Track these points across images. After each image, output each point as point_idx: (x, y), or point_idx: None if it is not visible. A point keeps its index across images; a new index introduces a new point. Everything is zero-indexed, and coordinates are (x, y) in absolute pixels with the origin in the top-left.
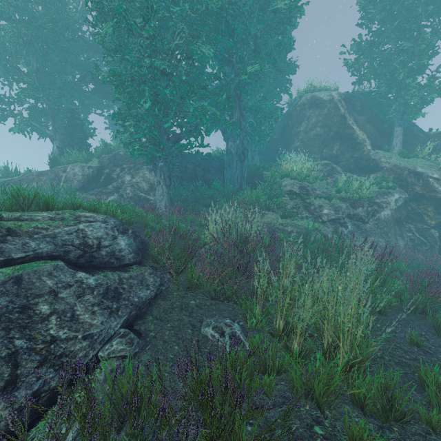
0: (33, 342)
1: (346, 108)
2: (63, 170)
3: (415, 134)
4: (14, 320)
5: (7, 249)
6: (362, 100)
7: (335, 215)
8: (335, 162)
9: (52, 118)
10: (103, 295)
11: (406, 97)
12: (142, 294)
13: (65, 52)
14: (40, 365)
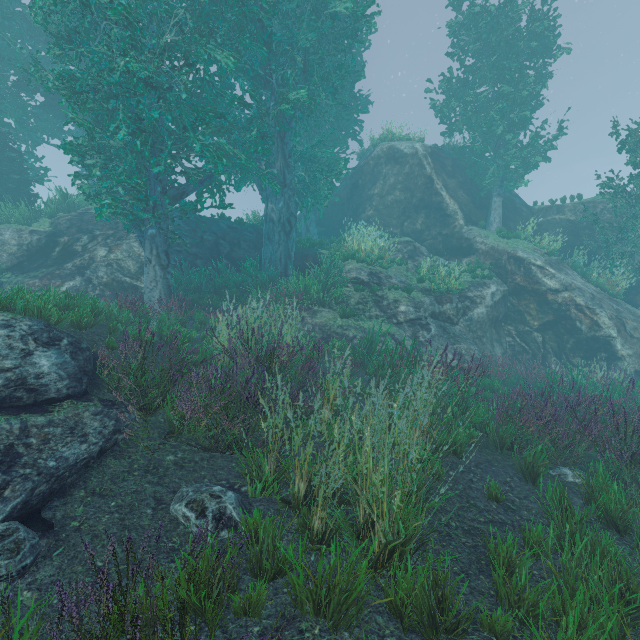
0: None
1: (434, 167)
2: None
3: (517, 207)
4: None
5: None
6: (454, 158)
7: (416, 313)
8: (419, 241)
9: None
10: None
11: (506, 158)
12: (69, 452)
13: None
14: None
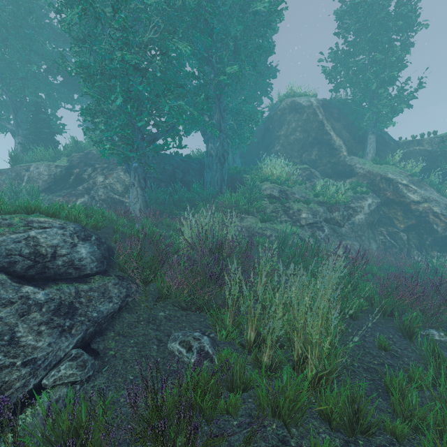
0: None
1: (324, 114)
2: (26, 169)
3: (386, 141)
4: None
5: None
6: (339, 108)
7: (313, 219)
8: (313, 167)
9: (14, 111)
10: (53, 311)
11: (379, 106)
12: (103, 308)
13: (28, 39)
14: None
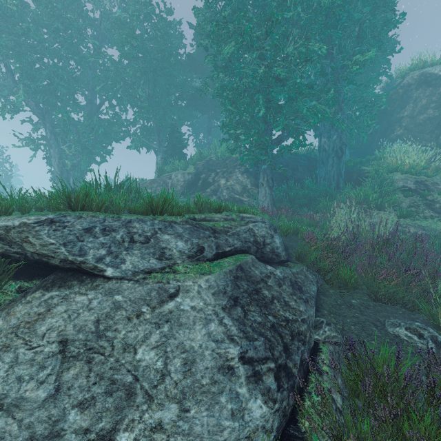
0: (277, 319)
1: None
2: (169, 177)
3: None
4: (257, 299)
5: (220, 244)
6: None
7: None
8: None
9: (157, 134)
10: (291, 286)
11: None
12: (313, 289)
13: (168, 76)
14: (292, 338)
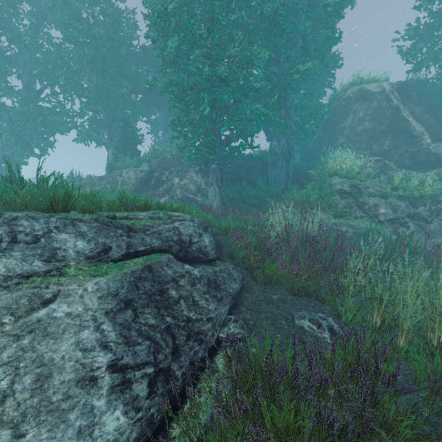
0: (176, 320)
1: (400, 99)
2: (119, 175)
3: None
4: (159, 301)
5: (133, 243)
6: (419, 89)
7: (394, 214)
8: (386, 158)
9: (108, 127)
10: (207, 285)
11: None
12: (234, 286)
13: (119, 67)
14: (188, 339)
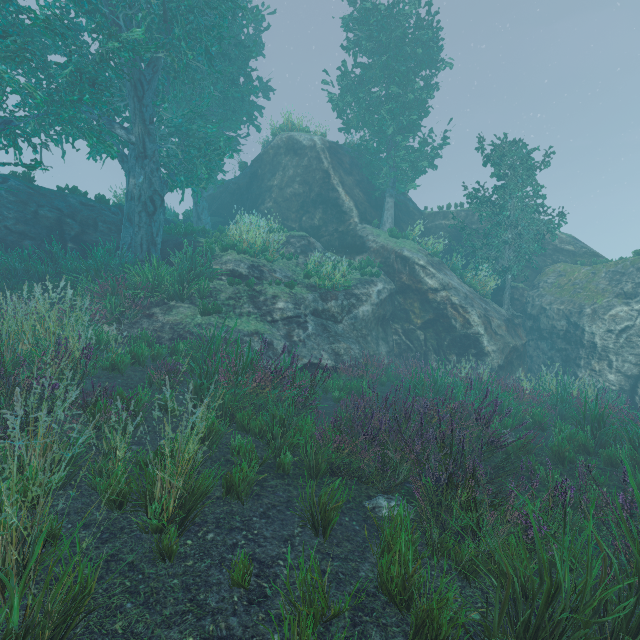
0: None
1: (331, 162)
2: None
3: (410, 211)
4: None
5: None
6: (352, 156)
7: (295, 310)
8: (317, 237)
9: None
10: None
11: (397, 160)
12: None
13: None
14: None
